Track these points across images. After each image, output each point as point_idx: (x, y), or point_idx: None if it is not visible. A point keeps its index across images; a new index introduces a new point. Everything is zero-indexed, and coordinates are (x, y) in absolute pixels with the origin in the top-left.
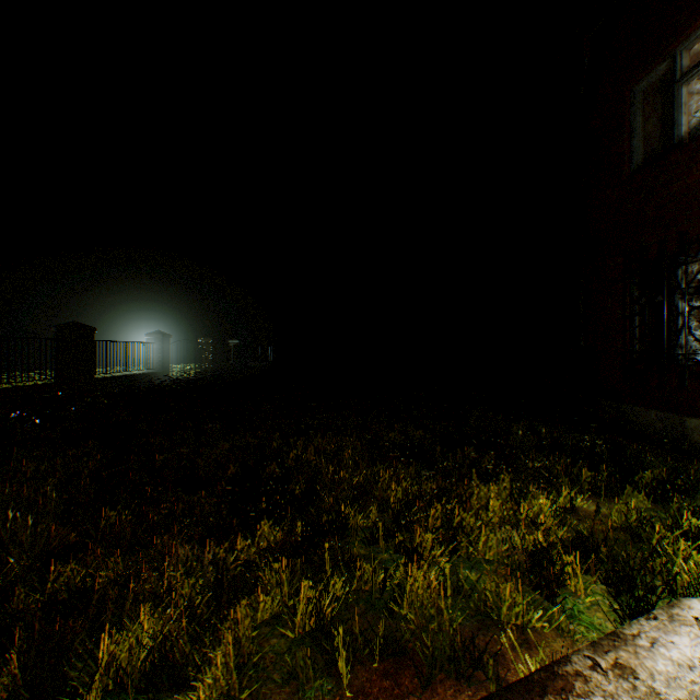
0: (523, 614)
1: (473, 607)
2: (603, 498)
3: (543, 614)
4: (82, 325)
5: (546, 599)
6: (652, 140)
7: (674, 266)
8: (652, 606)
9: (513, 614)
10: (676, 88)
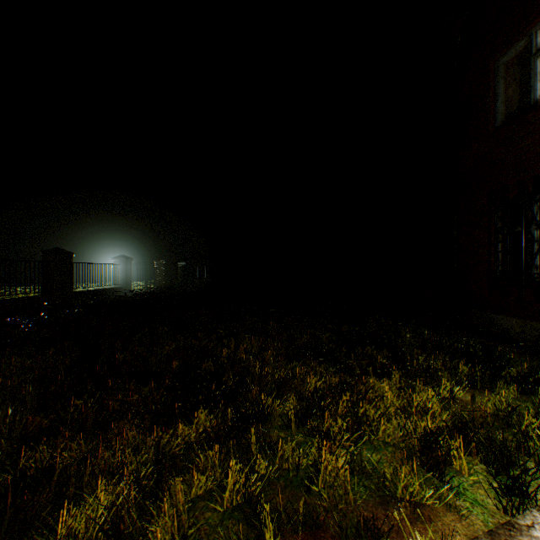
0: (417, 491)
1: (375, 485)
2: (476, 389)
3: (433, 490)
4: (63, 250)
5: (435, 478)
6: (512, 103)
7: (531, 202)
8: (526, 485)
9: (409, 491)
10: (532, 60)
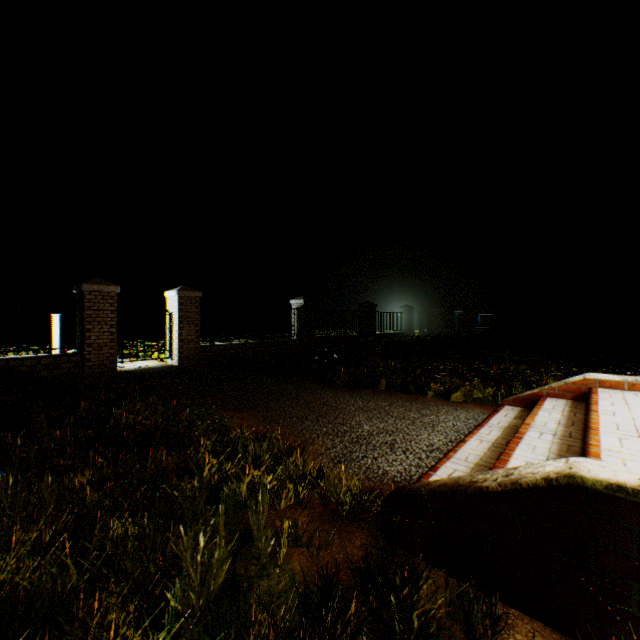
0: None
1: None
2: None
3: None
4: (370, 303)
5: None
6: None
7: None
8: None
9: None
10: None
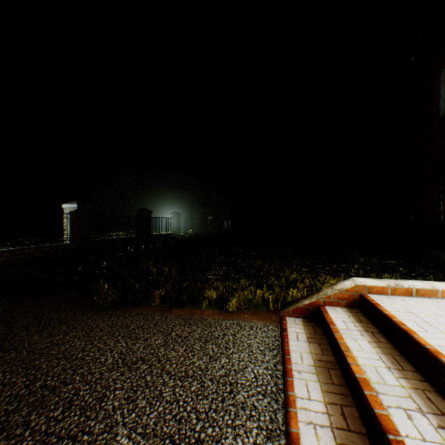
0: None
1: None
2: None
3: None
4: (147, 209)
5: None
6: None
7: None
8: None
9: None
10: None
